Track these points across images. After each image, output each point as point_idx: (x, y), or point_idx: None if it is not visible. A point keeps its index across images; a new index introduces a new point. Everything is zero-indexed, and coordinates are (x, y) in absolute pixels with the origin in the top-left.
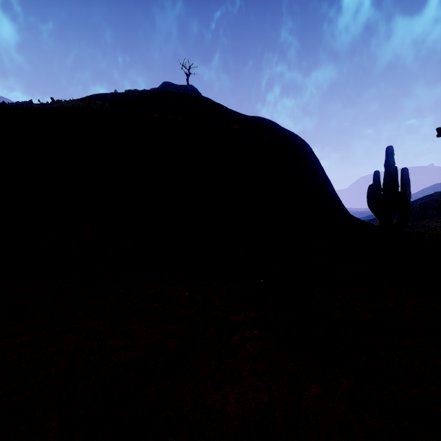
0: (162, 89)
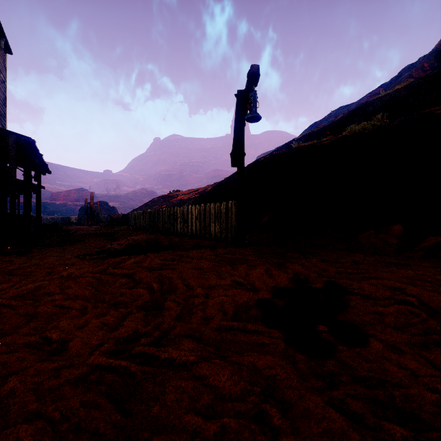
0: (436, 52)
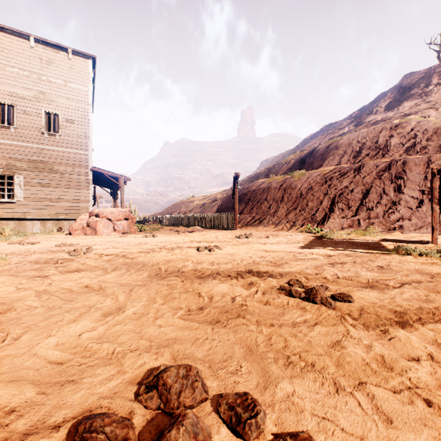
0: (399, 86)
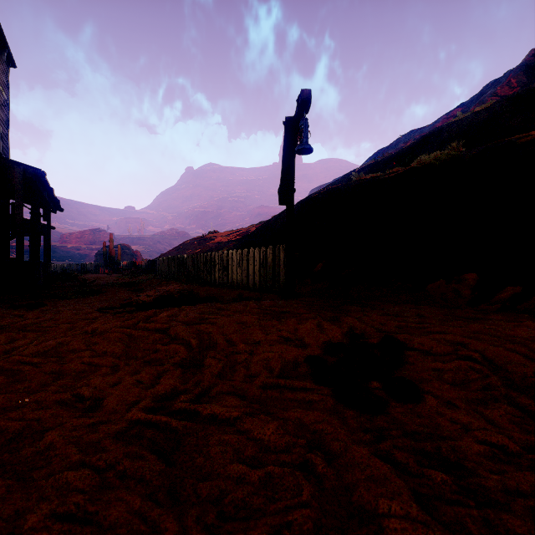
0: (526, 65)
